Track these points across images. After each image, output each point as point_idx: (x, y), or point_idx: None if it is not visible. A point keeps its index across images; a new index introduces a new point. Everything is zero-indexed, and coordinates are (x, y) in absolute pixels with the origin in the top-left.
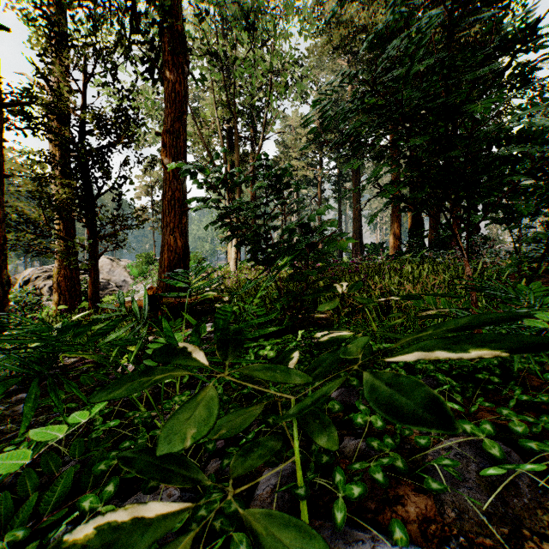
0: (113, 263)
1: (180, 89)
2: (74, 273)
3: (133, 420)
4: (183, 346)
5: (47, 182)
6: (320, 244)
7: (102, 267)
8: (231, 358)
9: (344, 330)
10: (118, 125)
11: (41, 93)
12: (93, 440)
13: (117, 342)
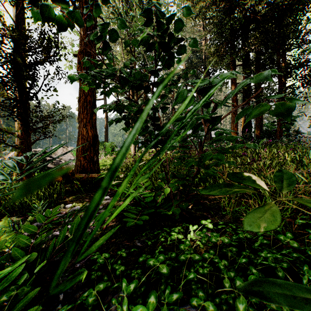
0: (64, 149)
1: None
2: None
3: None
4: None
5: None
6: None
7: (57, 151)
8: None
9: None
10: None
11: None
12: None
13: None
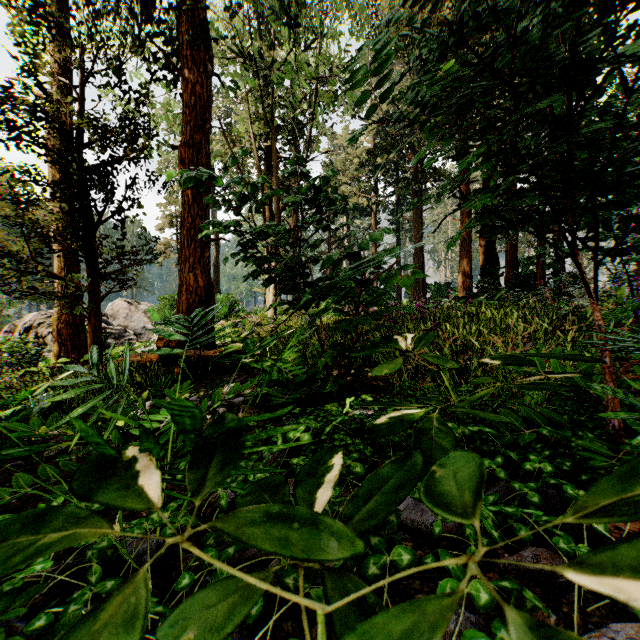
0: (131, 307)
1: (202, 92)
2: (77, 319)
3: (85, 552)
4: (128, 457)
5: (31, 204)
6: (375, 284)
7: (118, 311)
8: (204, 490)
9: (411, 405)
10: (125, 136)
11: (25, 94)
12: (5, 596)
13: (7, 451)
